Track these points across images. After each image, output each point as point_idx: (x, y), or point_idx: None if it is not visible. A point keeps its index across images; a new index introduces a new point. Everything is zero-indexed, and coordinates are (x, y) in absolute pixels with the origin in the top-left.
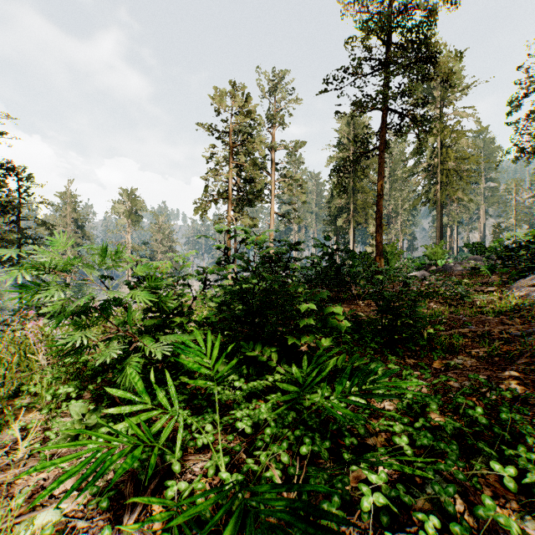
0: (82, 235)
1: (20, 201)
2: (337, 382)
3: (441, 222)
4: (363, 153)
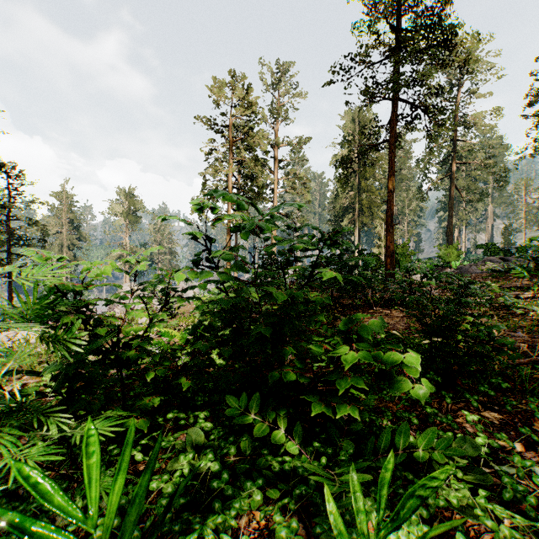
0: (78, 236)
1: (10, 200)
2: (401, 488)
3: (451, 222)
4: (372, 147)
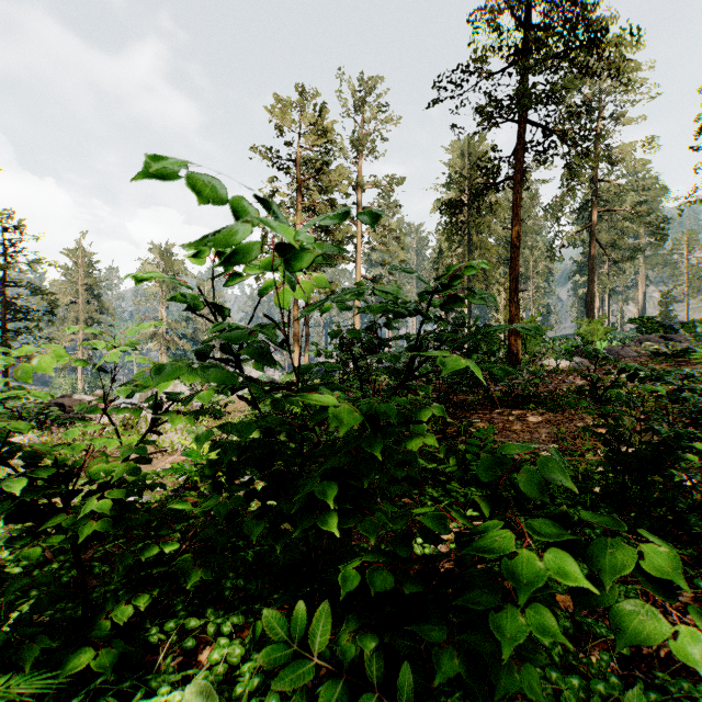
0: (99, 307)
1: (5, 259)
2: None
3: (592, 289)
4: (490, 186)
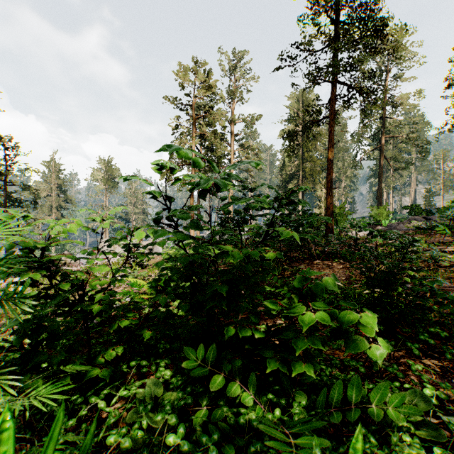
0: (65, 198)
1: (6, 168)
2: None
3: (381, 187)
4: (314, 122)
